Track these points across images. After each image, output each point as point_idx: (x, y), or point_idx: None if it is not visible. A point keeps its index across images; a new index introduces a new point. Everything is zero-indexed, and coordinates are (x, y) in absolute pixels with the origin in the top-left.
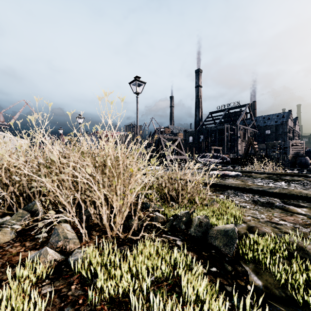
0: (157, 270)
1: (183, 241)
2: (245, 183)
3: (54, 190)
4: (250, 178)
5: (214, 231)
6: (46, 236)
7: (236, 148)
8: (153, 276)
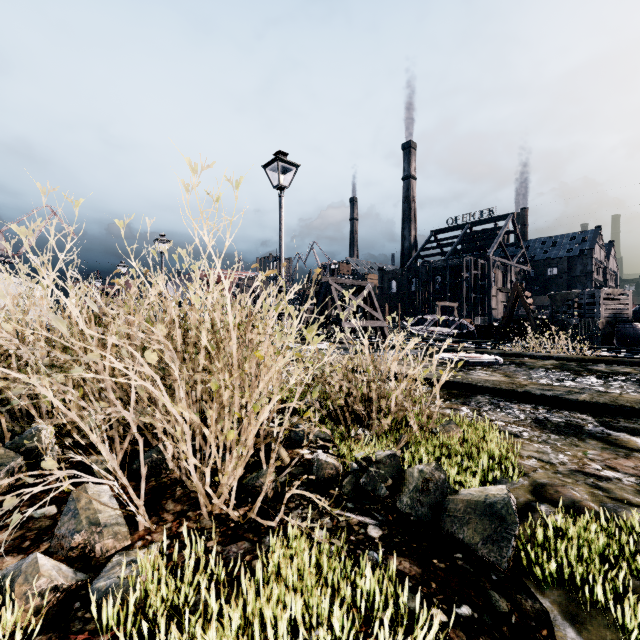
0: (319, 627)
1: (385, 528)
2: (513, 381)
3: (62, 407)
4: (523, 369)
5: (459, 503)
6: (54, 514)
7: (488, 306)
8: (308, 637)
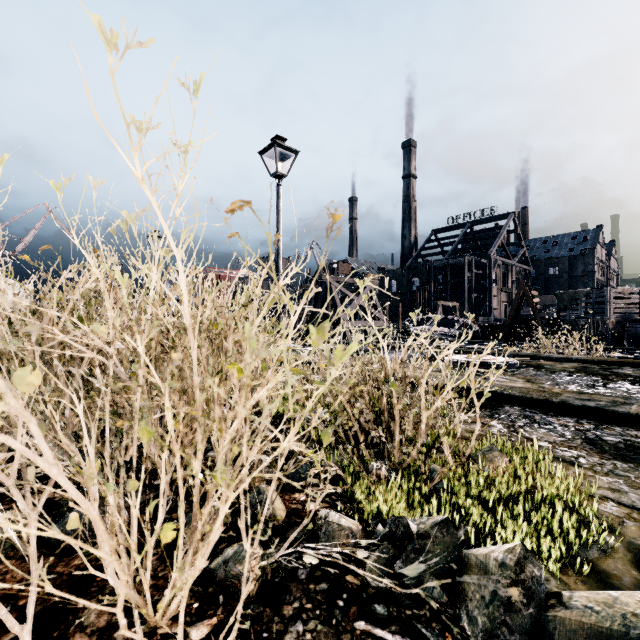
0: None
1: None
2: (542, 388)
3: None
4: (543, 372)
5: (576, 628)
6: None
7: (489, 306)
8: None
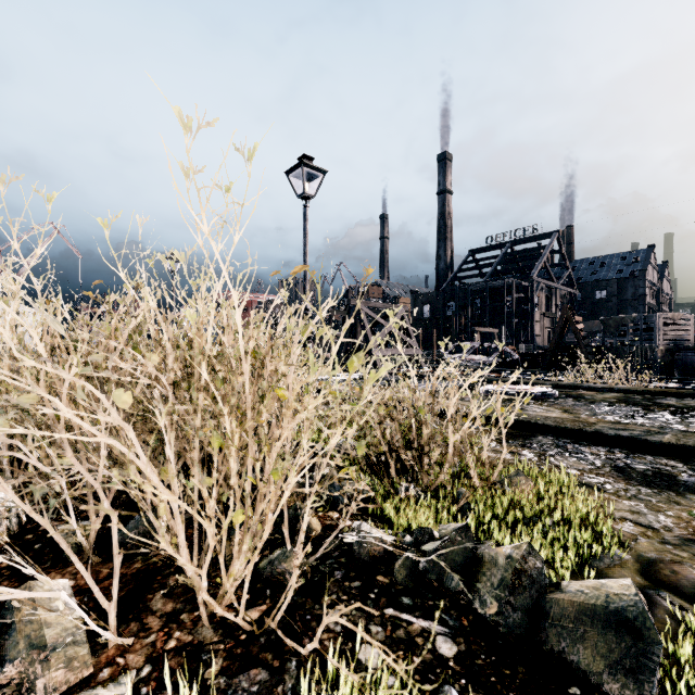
0: None
1: (460, 640)
2: (578, 418)
3: None
4: (583, 403)
5: (567, 606)
6: None
7: (531, 332)
8: None
